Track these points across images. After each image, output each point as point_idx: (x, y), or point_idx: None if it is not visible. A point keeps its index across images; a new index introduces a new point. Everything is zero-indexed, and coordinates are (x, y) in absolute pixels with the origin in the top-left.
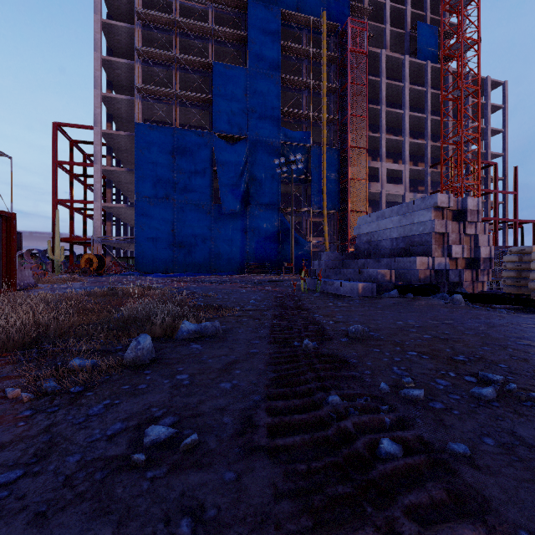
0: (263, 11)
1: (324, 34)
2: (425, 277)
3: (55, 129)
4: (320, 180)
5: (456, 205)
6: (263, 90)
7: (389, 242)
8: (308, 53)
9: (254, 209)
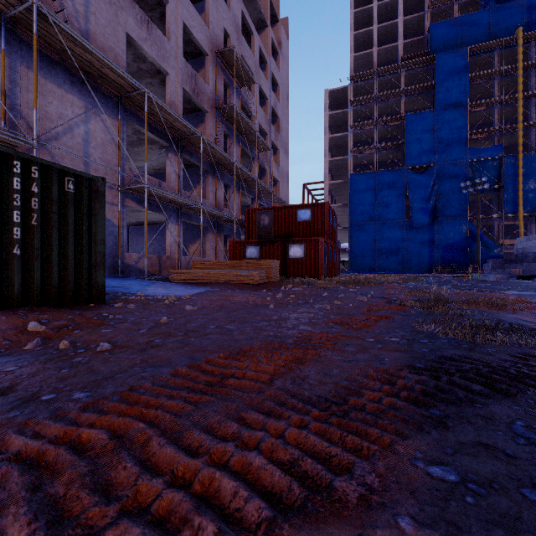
0: (450, 57)
1: (520, 49)
2: None
3: (304, 187)
4: (515, 187)
5: None
6: (450, 122)
7: (532, 254)
8: (500, 71)
9: (441, 221)
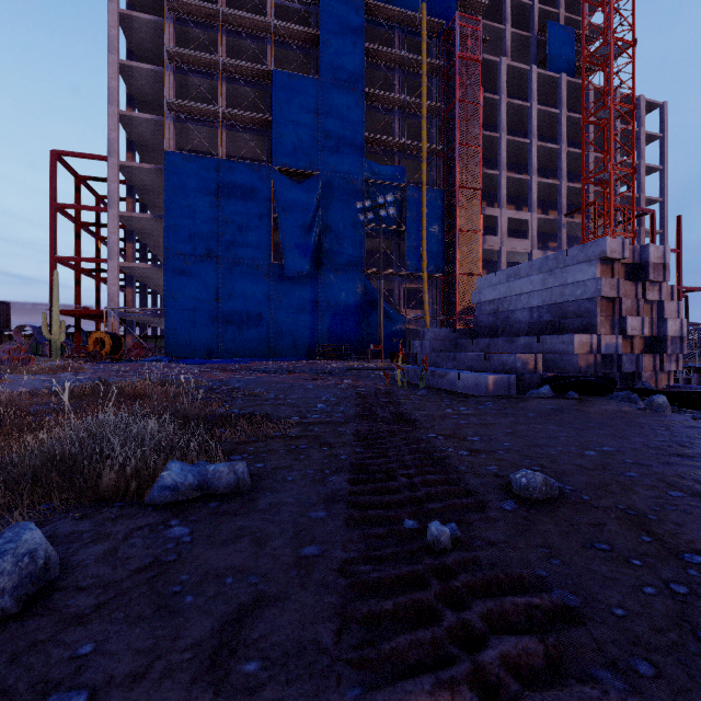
0: (341, 1)
1: (424, 34)
2: (587, 366)
3: (54, 159)
4: (418, 233)
5: (632, 256)
6: (341, 109)
7: (527, 313)
8: (401, 59)
9: (329, 271)
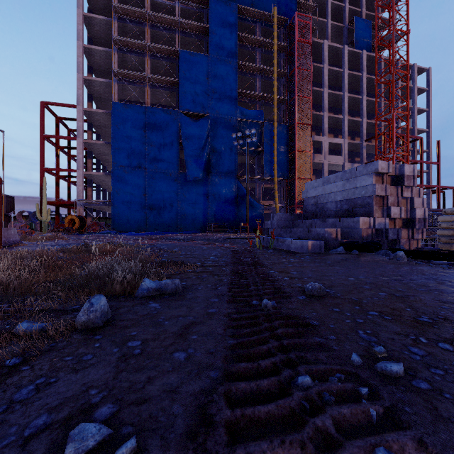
0: (223, 6)
1: (275, 26)
2: (367, 236)
3: (43, 107)
4: (271, 152)
5: (395, 171)
6: (223, 74)
7: (334, 204)
8: (261, 42)
9: (215, 176)
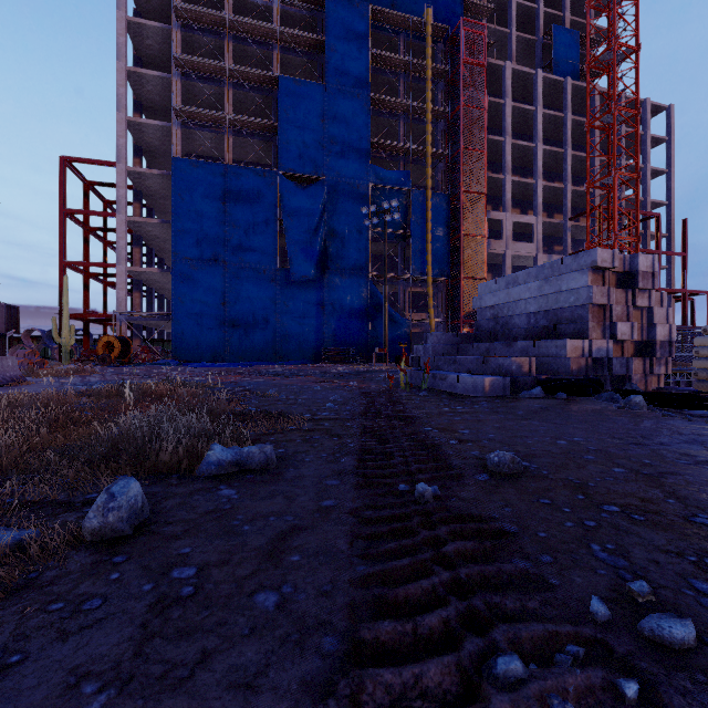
0: (347, 7)
1: (429, 40)
2: (578, 369)
3: (63, 165)
4: (423, 237)
5: (622, 265)
6: (347, 115)
7: (525, 319)
8: (406, 64)
9: (334, 275)
